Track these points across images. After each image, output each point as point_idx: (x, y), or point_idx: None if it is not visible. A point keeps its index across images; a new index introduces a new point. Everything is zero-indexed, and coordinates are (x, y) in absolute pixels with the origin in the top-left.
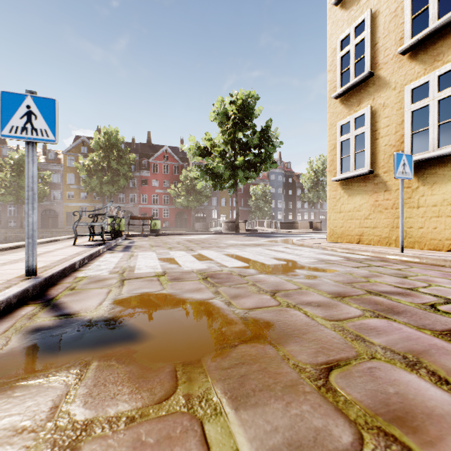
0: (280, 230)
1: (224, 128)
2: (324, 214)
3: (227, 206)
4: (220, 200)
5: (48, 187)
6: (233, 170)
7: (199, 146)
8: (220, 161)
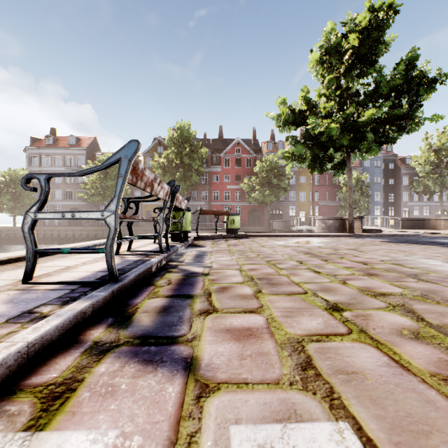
0: (402, 230)
1: (334, 74)
2: (445, 208)
3: (308, 201)
4: (298, 194)
5: (131, 187)
6: (351, 135)
7: (293, 108)
8: (333, 121)
